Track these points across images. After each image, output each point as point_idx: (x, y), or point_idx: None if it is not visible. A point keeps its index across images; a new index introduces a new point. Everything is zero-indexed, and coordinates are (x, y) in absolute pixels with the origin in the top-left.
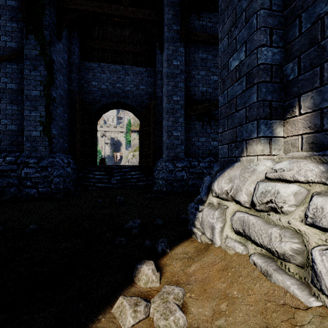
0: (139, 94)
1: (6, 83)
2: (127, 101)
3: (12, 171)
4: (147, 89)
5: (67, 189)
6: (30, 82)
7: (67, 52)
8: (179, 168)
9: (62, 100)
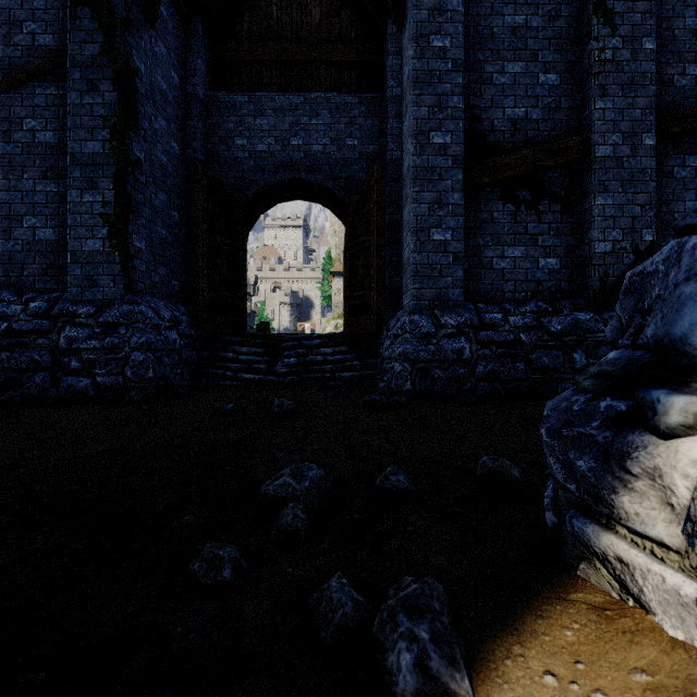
0: (344, 160)
1: (35, 132)
2: (315, 178)
3: (39, 335)
4: (363, 148)
5: (167, 381)
6: (81, 122)
7: (179, 68)
8: (448, 330)
9: (166, 177)
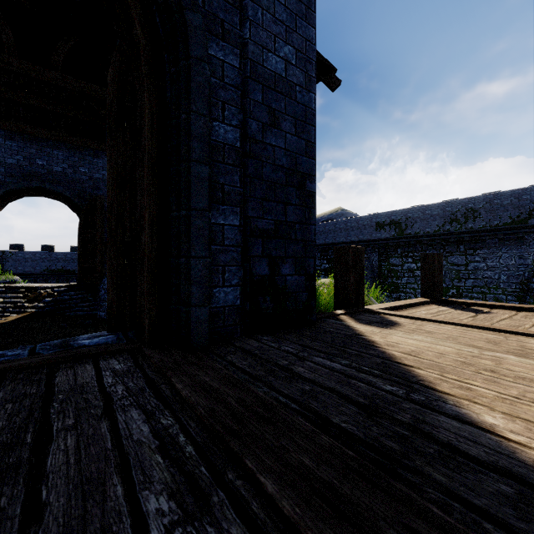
0: None
1: None
2: None
3: None
4: None
5: None
6: None
7: None
8: None
9: None
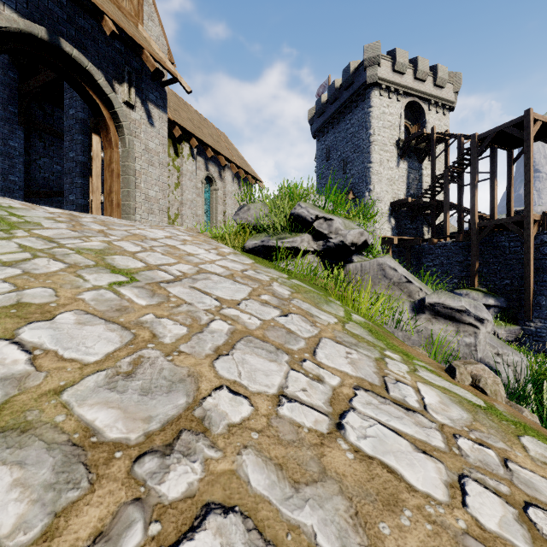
0: None
1: None
2: None
3: None
4: None
5: None
6: None
7: None
8: None
9: None
